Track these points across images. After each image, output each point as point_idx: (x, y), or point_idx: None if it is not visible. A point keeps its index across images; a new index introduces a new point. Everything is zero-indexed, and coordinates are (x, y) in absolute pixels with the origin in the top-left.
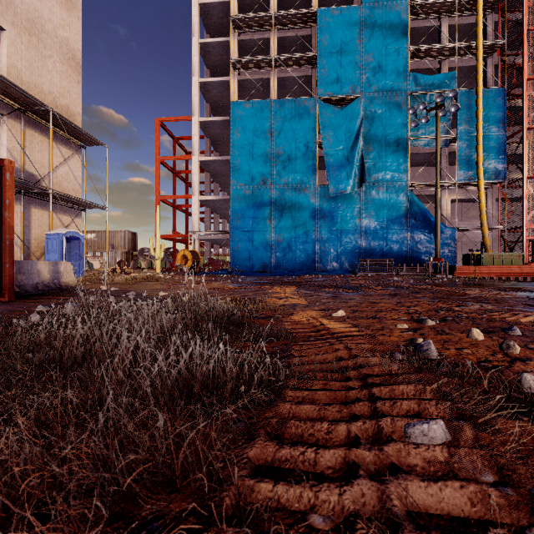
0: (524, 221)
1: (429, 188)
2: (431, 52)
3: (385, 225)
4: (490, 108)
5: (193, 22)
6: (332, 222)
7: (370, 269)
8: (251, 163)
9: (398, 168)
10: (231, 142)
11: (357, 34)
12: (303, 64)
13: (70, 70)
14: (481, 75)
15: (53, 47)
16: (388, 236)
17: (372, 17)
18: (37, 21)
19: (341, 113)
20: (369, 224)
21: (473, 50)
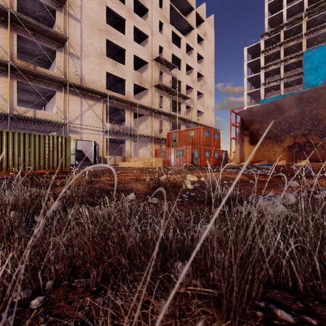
0: None
1: None
2: None
3: None
4: None
5: (244, 72)
6: None
7: None
8: None
9: None
10: None
11: None
12: (297, 75)
13: (212, 112)
14: None
15: (210, 109)
16: None
17: None
18: (208, 106)
19: None
20: None
21: None
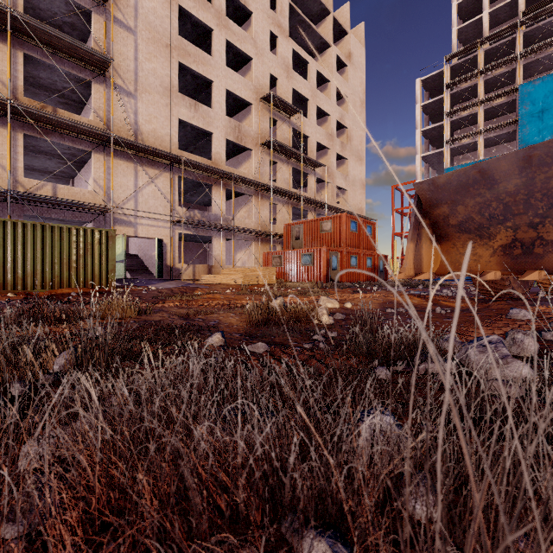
0: None
1: None
2: None
3: None
4: None
5: (416, 120)
6: None
7: None
8: None
9: None
10: None
11: None
12: (507, 125)
13: (362, 190)
14: None
15: (357, 185)
16: None
17: None
18: (354, 179)
19: None
20: None
21: None
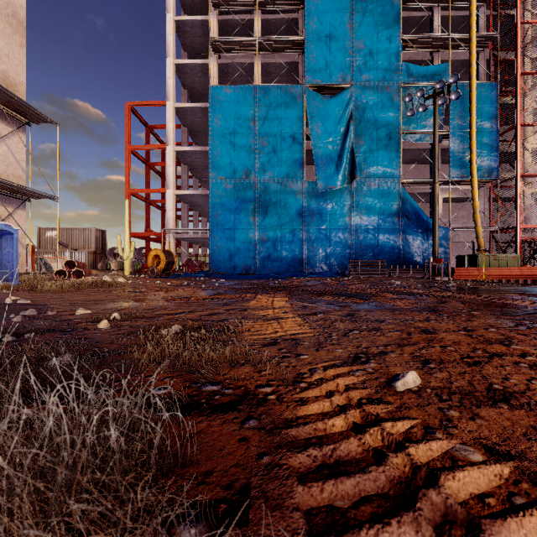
0: (518, 221)
1: (421, 186)
2: (424, 43)
3: (376, 224)
4: (483, 103)
5: None
6: (321, 220)
7: (361, 270)
8: (233, 155)
9: (390, 163)
10: (210, 130)
11: (347, 19)
12: (289, 49)
13: (9, 29)
14: (474, 68)
15: None
16: (379, 236)
17: (363, 2)
18: None
19: (330, 103)
20: (359, 222)
21: (465, 42)
